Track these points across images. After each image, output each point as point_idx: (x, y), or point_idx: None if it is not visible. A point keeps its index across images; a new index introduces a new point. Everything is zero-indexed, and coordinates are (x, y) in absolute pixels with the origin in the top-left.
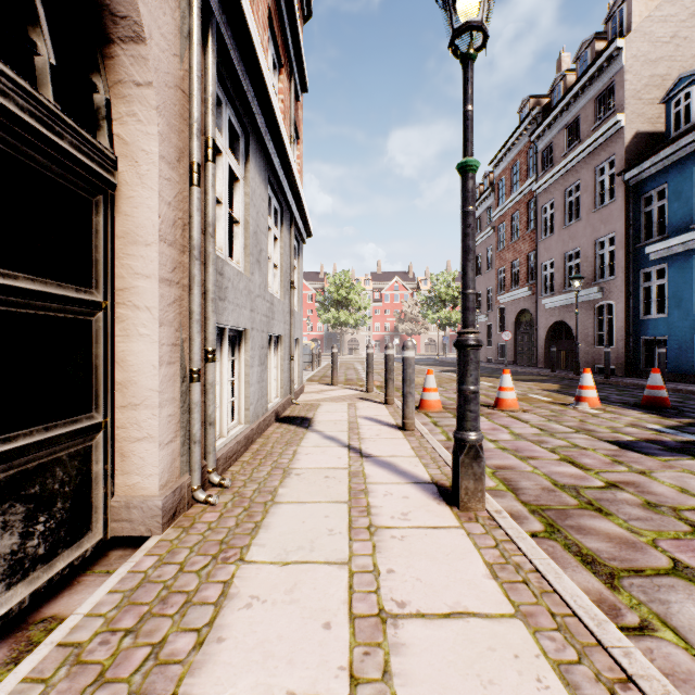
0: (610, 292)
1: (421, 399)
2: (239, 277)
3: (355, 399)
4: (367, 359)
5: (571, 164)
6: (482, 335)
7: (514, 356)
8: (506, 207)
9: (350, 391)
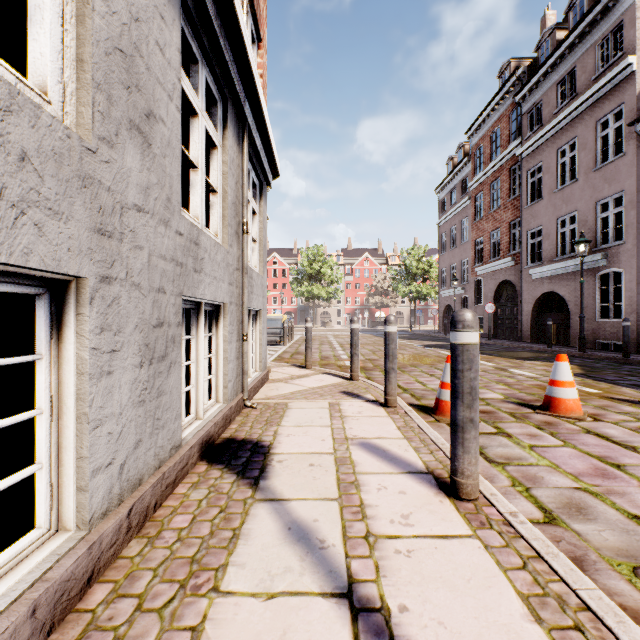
0: (617, 259)
1: (440, 399)
2: (2, 99)
3: (338, 393)
4: (351, 337)
5: (565, 121)
6: (457, 307)
7: (493, 329)
8: (485, 176)
9: (328, 378)
